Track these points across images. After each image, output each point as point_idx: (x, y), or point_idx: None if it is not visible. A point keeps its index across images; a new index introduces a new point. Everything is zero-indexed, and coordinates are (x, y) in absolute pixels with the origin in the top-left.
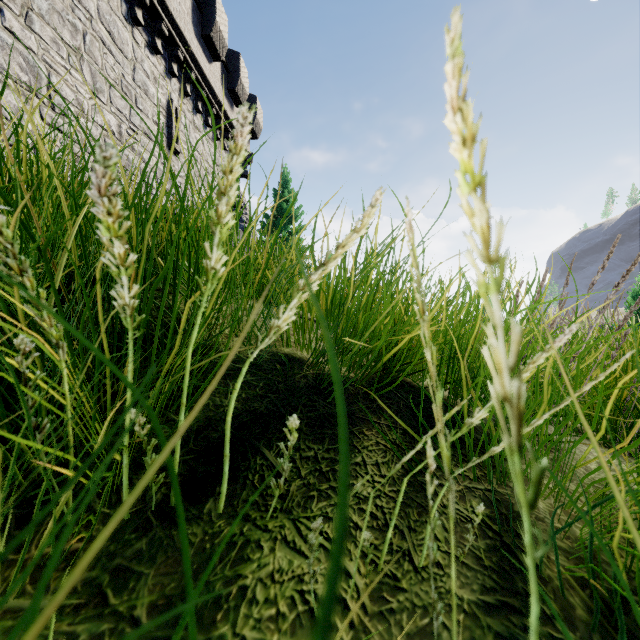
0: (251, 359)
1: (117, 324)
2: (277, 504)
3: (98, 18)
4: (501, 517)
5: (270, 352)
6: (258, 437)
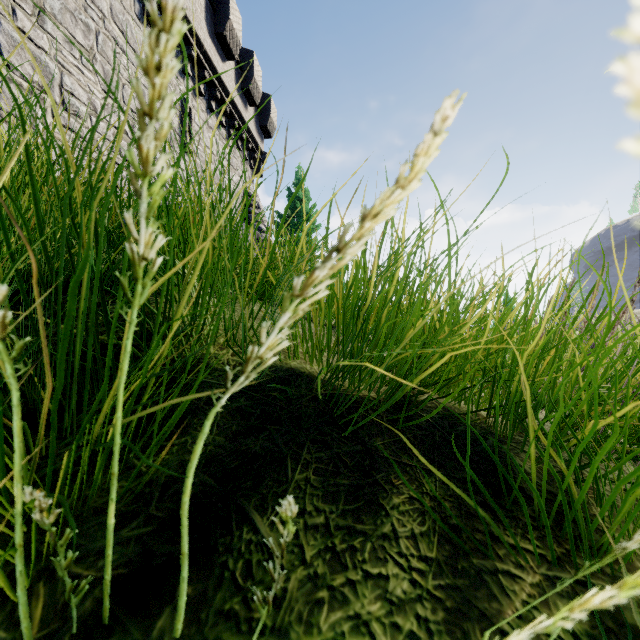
0: (219, 406)
1: (59, 338)
2: (267, 617)
3: (111, 17)
4: (609, 637)
5: (273, 366)
6: (248, 493)
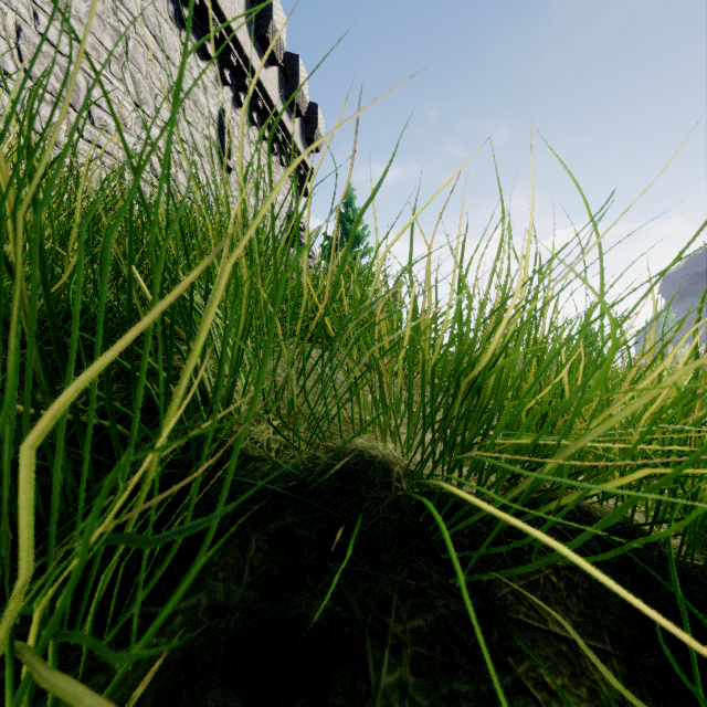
0: None
1: None
2: None
3: (142, 21)
4: None
5: (332, 449)
6: None
